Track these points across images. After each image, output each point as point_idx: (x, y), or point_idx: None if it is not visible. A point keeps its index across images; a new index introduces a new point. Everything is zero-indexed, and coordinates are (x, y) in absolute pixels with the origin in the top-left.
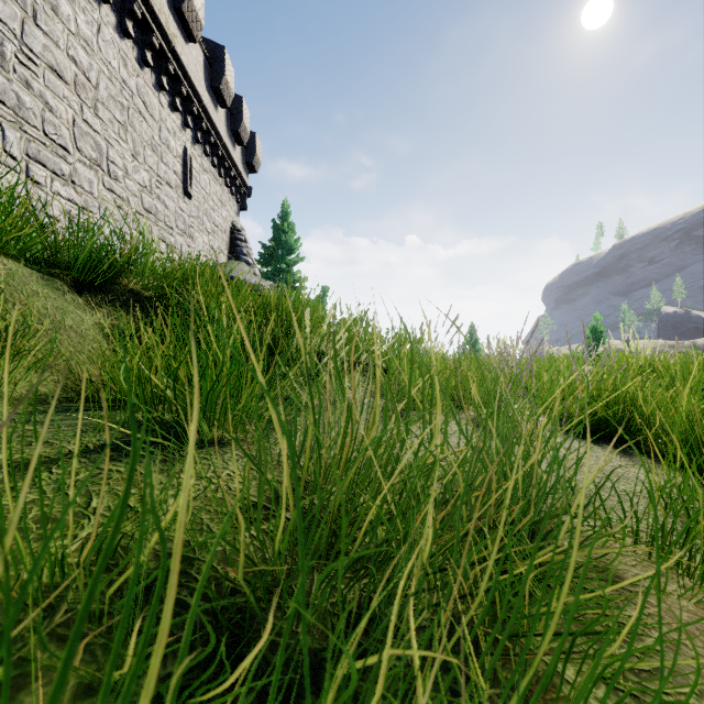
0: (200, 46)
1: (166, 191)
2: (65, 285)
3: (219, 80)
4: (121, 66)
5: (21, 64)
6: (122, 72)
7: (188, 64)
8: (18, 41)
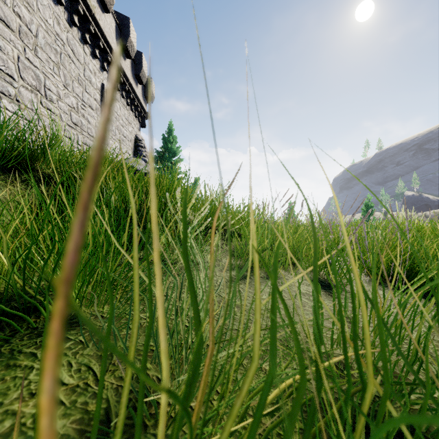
0: (113, 16)
1: (89, 112)
2: None
3: (126, 40)
4: (55, 24)
5: None
6: (56, 27)
7: (104, 27)
8: None
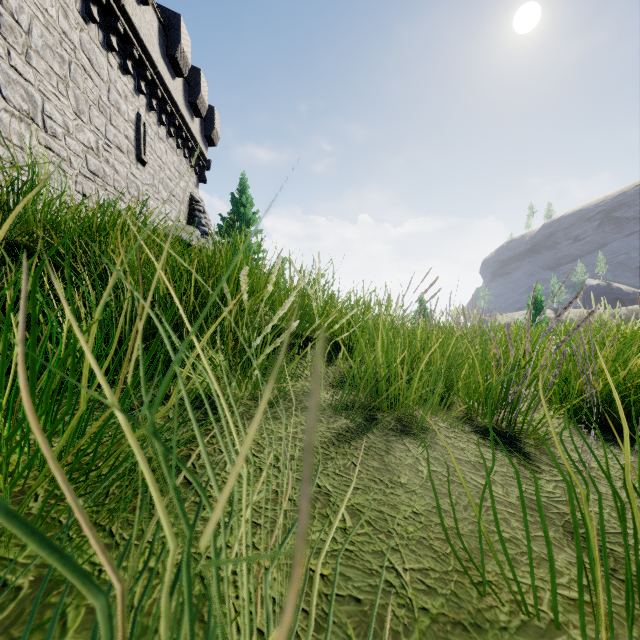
0: (154, 11)
1: (116, 156)
2: None
3: (175, 48)
4: (61, 16)
5: None
6: (62, 22)
7: (140, 26)
8: None
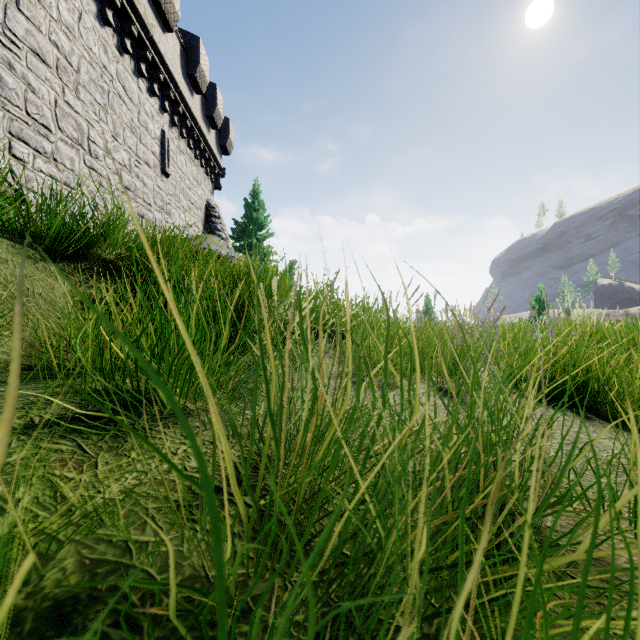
0: (177, 36)
1: (145, 170)
2: (37, 254)
3: (194, 68)
4: (102, 52)
5: (4, 46)
6: (103, 57)
7: (165, 52)
8: (0, 24)
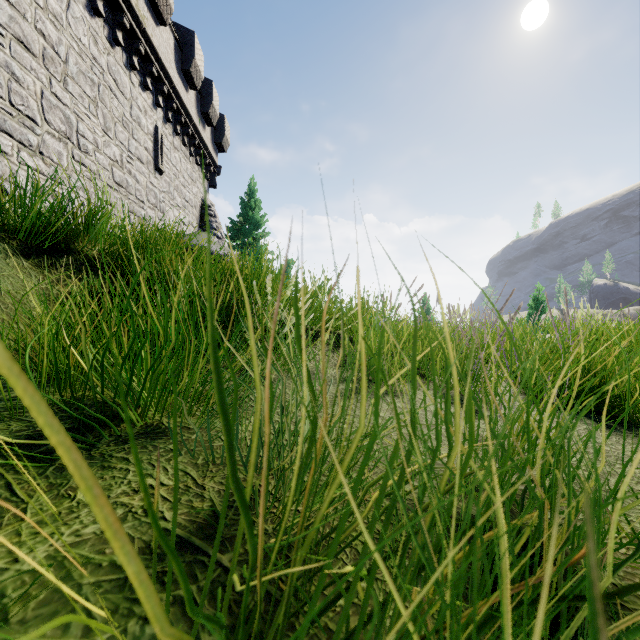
0: (171, 30)
1: (137, 167)
2: (9, 248)
3: (189, 63)
4: (91, 43)
5: None
6: (93, 49)
7: (159, 46)
8: None
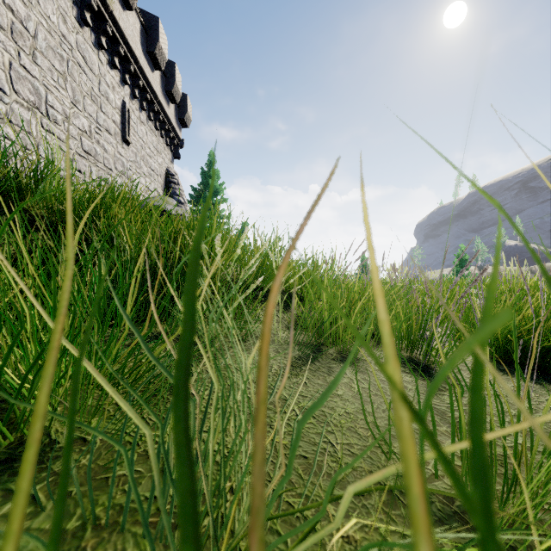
0: (137, 15)
1: (105, 137)
2: None
3: (154, 46)
4: (60, 22)
5: None
6: (61, 27)
7: (125, 28)
8: None
